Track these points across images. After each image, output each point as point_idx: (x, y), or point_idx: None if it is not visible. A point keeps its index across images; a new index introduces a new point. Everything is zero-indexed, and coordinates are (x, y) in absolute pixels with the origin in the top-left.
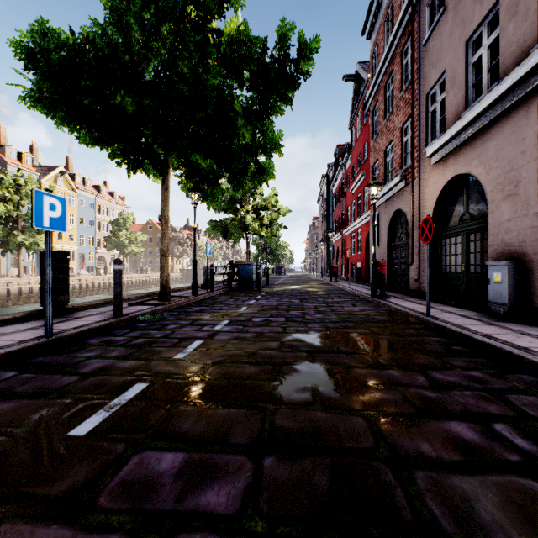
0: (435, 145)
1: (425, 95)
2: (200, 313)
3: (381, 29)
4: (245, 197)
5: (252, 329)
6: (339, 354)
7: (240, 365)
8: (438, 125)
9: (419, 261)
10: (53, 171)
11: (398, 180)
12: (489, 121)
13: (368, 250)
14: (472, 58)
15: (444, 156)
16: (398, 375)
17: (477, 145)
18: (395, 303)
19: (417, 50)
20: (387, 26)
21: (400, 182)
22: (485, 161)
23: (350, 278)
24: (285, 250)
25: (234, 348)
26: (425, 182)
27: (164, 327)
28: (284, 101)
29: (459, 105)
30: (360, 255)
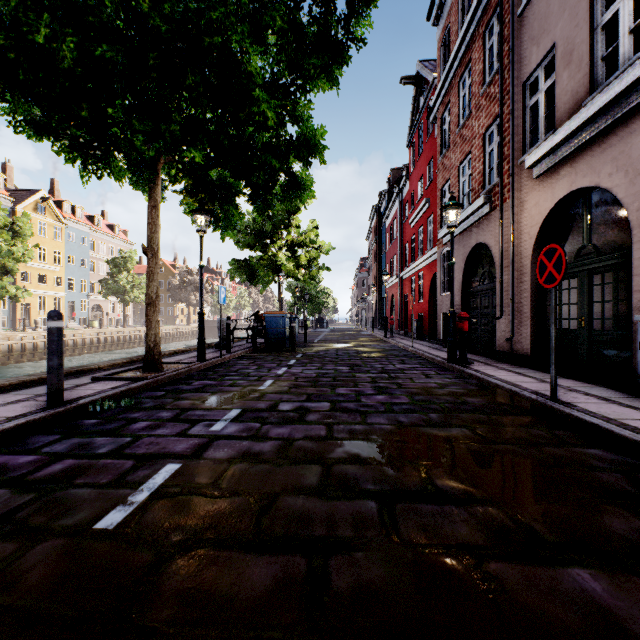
0: (541, 149)
1: (522, 84)
2: (199, 394)
3: (453, 9)
4: (276, 231)
5: (276, 429)
6: (441, 504)
7: (235, 554)
8: (542, 124)
9: (512, 312)
10: (32, 195)
11: (481, 203)
12: (636, 104)
13: (433, 297)
14: (600, 18)
15: (553, 165)
16: (605, 592)
17: (613, 143)
18: (486, 372)
19: (508, 24)
20: (463, 3)
21: (482, 207)
22: (627, 166)
23: (408, 333)
24: (327, 298)
25: (233, 487)
26: (522, 204)
27: (125, 427)
28: (328, 79)
29: (579, 89)
30: (422, 305)
